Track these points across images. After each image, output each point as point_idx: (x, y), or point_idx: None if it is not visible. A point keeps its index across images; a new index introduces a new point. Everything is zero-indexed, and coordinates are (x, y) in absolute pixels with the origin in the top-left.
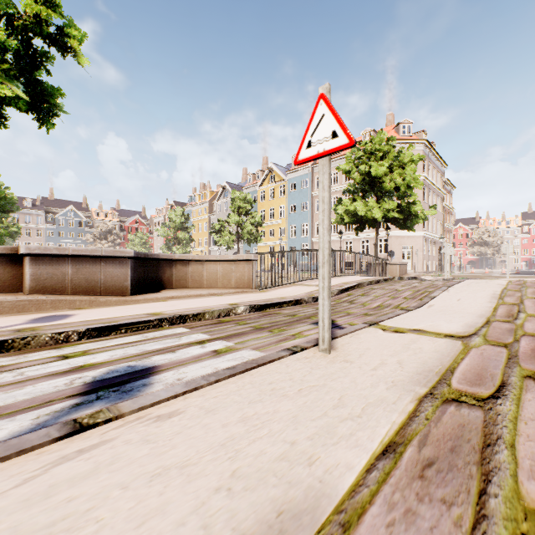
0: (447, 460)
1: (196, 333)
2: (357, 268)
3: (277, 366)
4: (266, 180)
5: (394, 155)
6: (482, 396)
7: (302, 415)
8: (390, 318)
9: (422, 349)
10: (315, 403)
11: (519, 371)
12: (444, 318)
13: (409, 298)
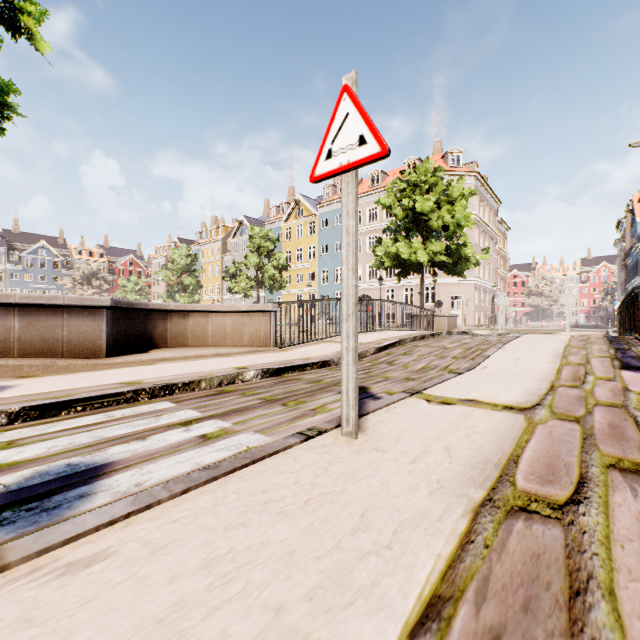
0: (520, 629)
1: (184, 409)
2: (399, 321)
3: (280, 461)
4: (292, 215)
5: (442, 189)
6: (559, 501)
7: (302, 550)
8: (437, 384)
9: (476, 427)
10: (326, 524)
11: (599, 458)
12: (501, 384)
13: (459, 358)
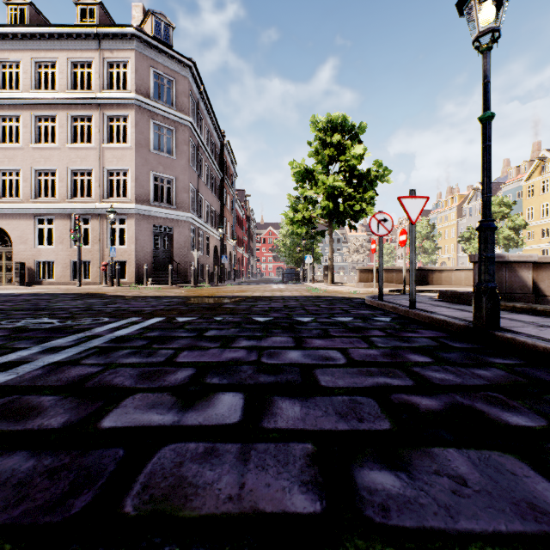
0: None
1: None
2: None
3: None
4: (535, 172)
5: None
6: None
7: None
8: None
9: None
10: None
11: None
12: None
13: None
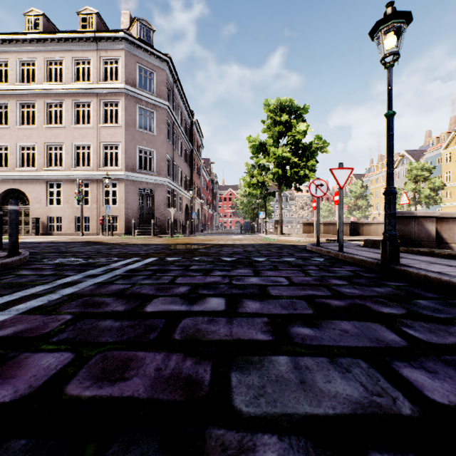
0: None
1: None
2: None
3: None
4: (452, 142)
5: None
6: None
7: None
8: None
9: None
10: None
11: None
12: None
13: None
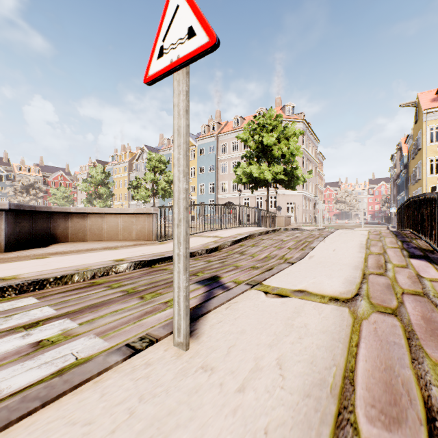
0: None
1: (43, 306)
2: (251, 220)
3: (82, 398)
4: None
5: (281, 129)
6: None
7: None
8: (275, 274)
9: (308, 326)
10: None
11: (433, 369)
12: (325, 273)
13: (292, 248)
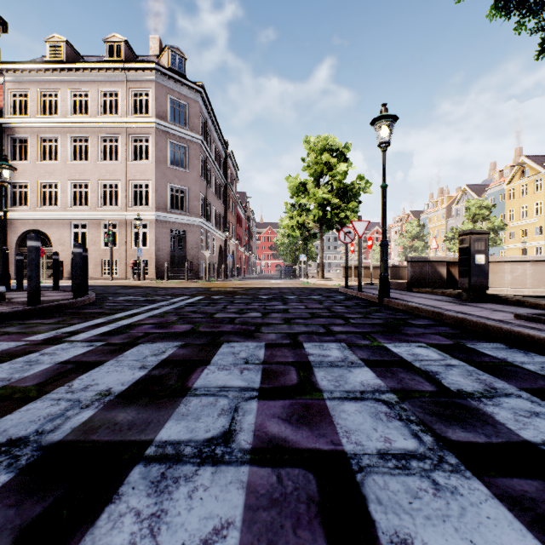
0: None
1: None
2: None
3: None
4: (515, 177)
5: None
6: None
7: None
8: None
9: None
10: None
11: None
12: None
13: None
